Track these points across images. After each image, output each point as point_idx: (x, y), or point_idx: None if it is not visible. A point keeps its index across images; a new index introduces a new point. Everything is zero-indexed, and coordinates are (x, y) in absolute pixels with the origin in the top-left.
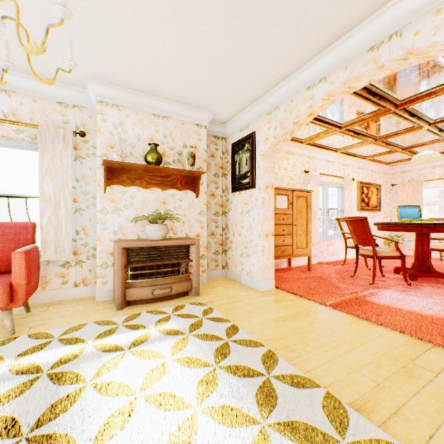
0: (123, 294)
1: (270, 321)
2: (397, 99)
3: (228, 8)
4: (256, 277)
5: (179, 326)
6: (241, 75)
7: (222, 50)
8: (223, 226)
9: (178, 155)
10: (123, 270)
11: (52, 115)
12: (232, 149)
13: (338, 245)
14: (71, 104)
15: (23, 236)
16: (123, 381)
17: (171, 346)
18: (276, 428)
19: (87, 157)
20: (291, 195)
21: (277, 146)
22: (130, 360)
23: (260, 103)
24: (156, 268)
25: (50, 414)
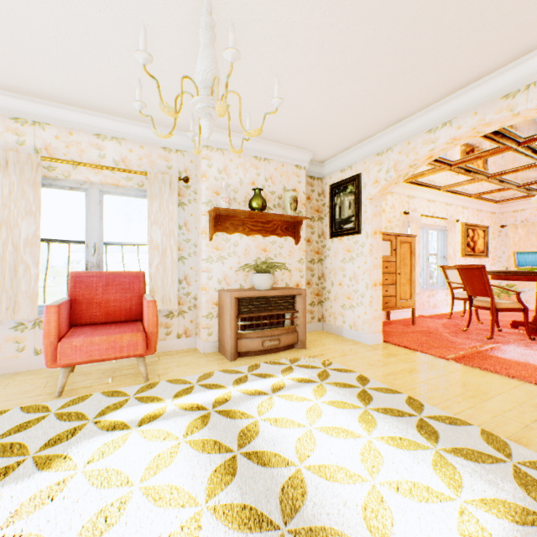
0: (235, 345)
1: (394, 373)
2: (521, 137)
3: (364, 62)
4: (362, 330)
5: (305, 376)
6: (357, 117)
7: (344, 96)
8: (319, 275)
9: (278, 199)
10: (235, 321)
11: (157, 161)
12: (331, 191)
13: (440, 296)
14: (174, 149)
15: (136, 286)
16: (286, 418)
17: (311, 392)
18: (447, 452)
19: (188, 203)
20: (394, 240)
21: (387, 189)
22: (279, 402)
23: (369, 143)
24: (262, 319)
25: (243, 439)
